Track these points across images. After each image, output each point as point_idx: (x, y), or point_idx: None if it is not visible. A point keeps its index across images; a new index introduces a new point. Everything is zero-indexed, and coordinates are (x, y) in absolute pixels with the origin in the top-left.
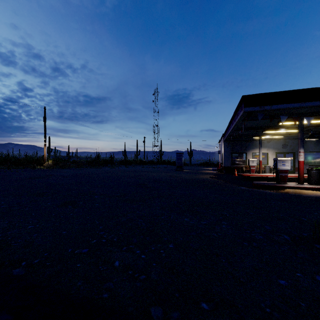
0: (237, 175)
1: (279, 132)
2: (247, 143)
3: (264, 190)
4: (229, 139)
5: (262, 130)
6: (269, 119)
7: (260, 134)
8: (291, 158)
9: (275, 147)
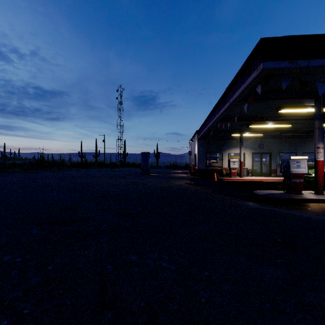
0: (216, 180)
1: (262, 128)
2: (223, 141)
3: (289, 210)
4: (204, 136)
5: (248, 124)
6: (270, 103)
7: (242, 130)
8: (268, 159)
9: (252, 147)
